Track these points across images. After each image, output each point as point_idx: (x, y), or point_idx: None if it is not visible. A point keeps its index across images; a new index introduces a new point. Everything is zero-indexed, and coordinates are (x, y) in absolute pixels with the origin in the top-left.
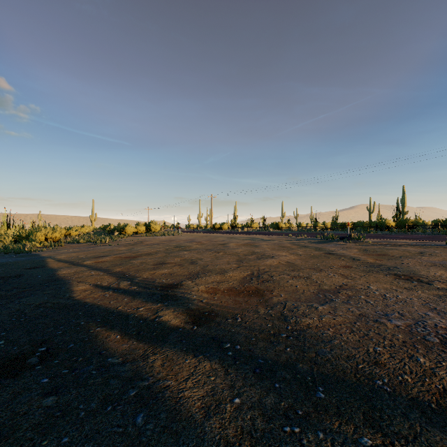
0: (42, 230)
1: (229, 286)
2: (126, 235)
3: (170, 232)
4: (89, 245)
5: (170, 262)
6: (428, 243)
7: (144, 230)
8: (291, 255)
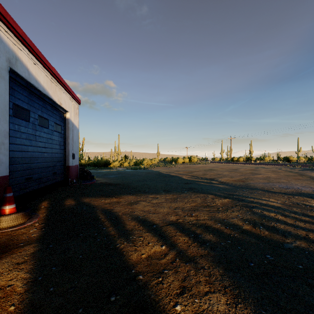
0: (145, 160)
1: (233, 179)
2: (179, 163)
3: (203, 162)
4: (165, 167)
5: (208, 174)
6: None
7: (187, 161)
8: (272, 174)
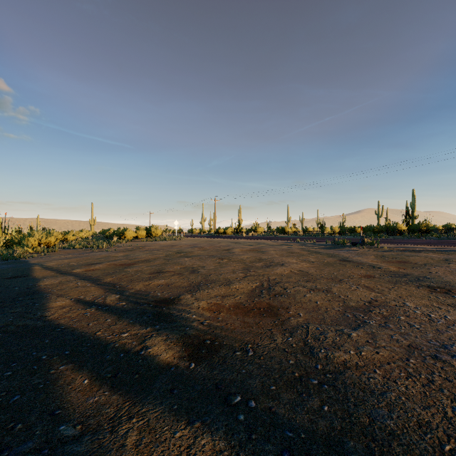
0: (36, 234)
1: (235, 301)
2: (126, 239)
3: (171, 237)
4: (84, 251)
5: (168, 270)
6: (449, 249)
7: (144, 234)
8: (303, 263)
